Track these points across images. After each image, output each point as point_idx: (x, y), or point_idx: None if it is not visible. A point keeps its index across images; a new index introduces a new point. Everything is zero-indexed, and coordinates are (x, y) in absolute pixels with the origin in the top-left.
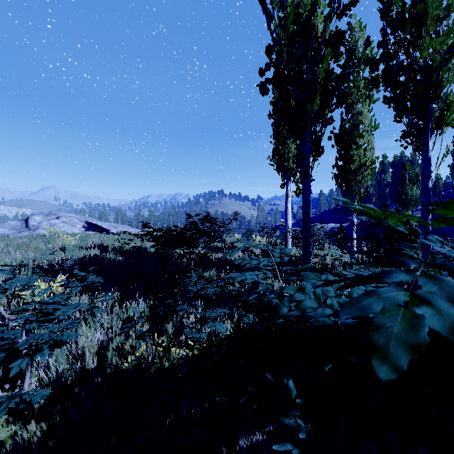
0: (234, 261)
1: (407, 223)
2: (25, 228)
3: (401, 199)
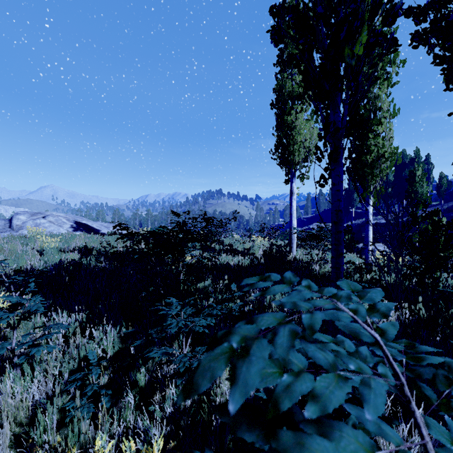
0: None
1: None
2: (8, 228)
3: (411, 197)
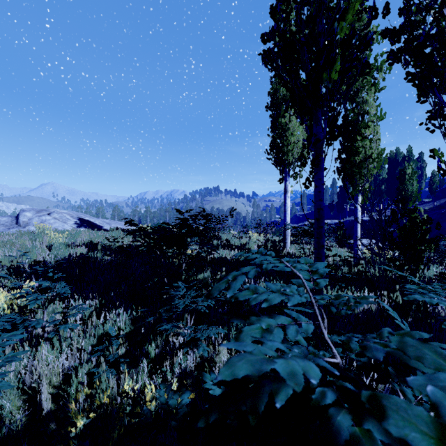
0: (237, 294)
1: (428, 220)
2: (15, 225)
3: (401, 195)
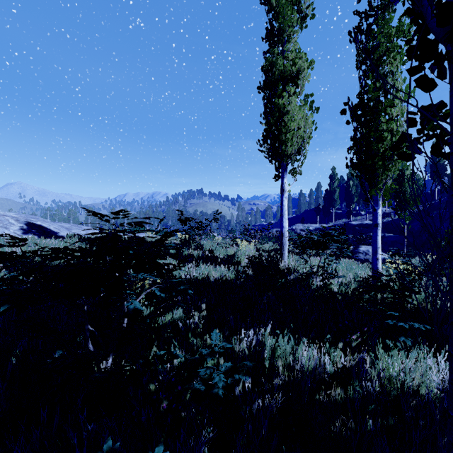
0: None
1: None
2: None
3: (399, 198)
